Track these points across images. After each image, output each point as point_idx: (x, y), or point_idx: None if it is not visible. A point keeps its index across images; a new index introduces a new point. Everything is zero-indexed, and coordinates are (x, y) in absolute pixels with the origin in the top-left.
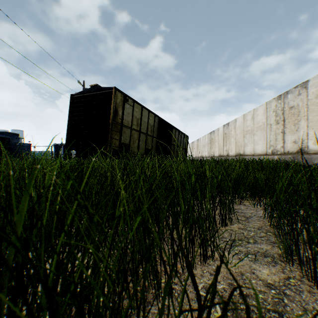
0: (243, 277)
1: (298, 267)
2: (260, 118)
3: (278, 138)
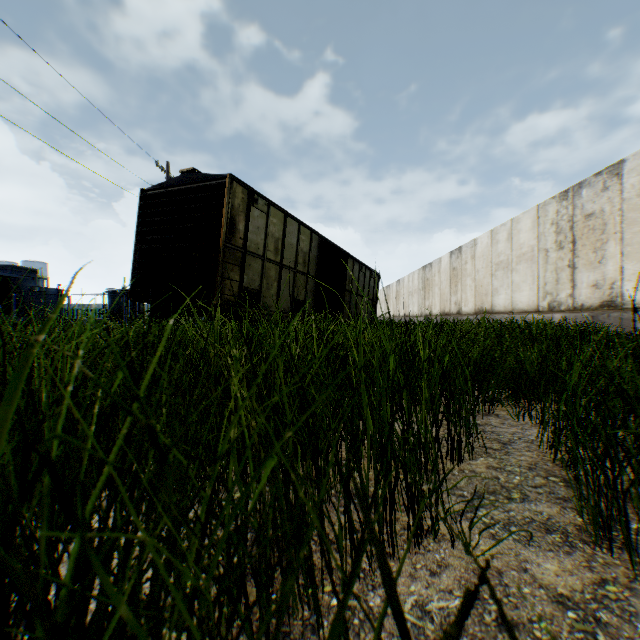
0: (502, 579)
1: (622, 556)
2: (525, 236)
3: (562, 278)
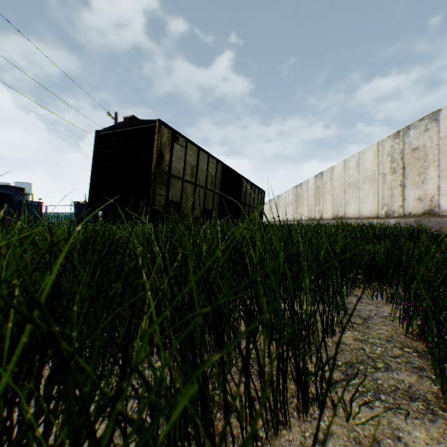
0: None
1: None
2: (369, 164)
3: (395, 193)
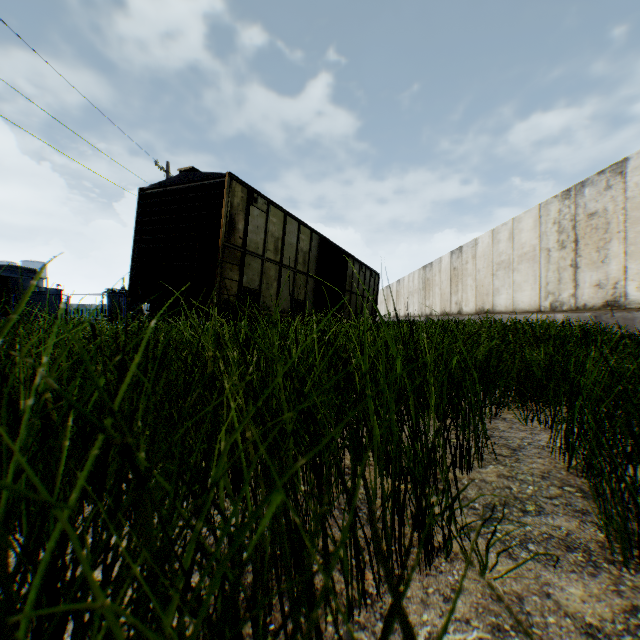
0: (524, 606)
1: None
2: (527, 236)
3: (564, 277)
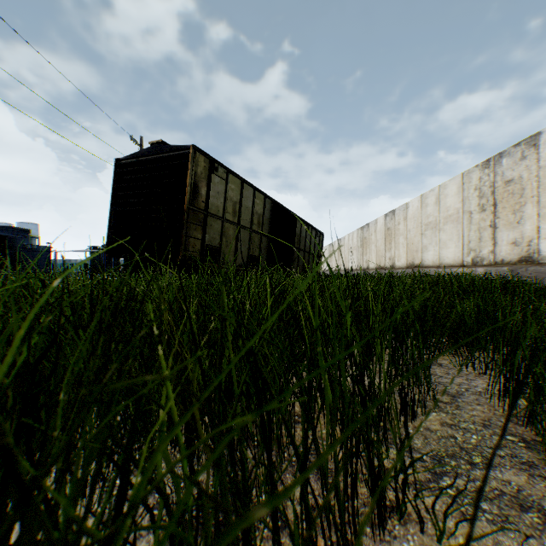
0: None
1: None
2: (451, 200)
3: (484, 236)
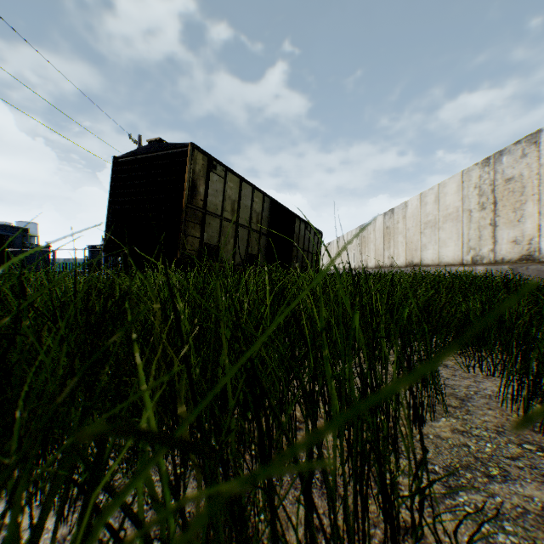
0: None
1: None
2: (451, 199)
3: (484, 235)
